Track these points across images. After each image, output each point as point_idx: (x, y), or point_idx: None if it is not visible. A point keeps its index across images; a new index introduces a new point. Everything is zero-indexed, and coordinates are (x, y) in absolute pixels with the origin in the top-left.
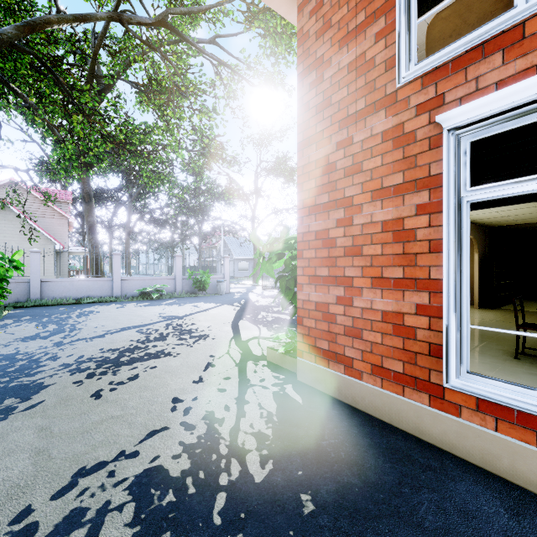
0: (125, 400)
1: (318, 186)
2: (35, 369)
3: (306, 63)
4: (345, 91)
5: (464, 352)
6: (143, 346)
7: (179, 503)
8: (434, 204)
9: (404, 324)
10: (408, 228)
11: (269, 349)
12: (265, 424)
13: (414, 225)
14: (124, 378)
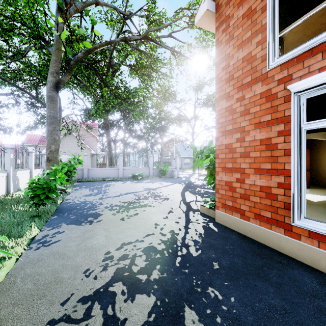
0: (134, 222)
1: (226, 121)
2: (95, 208)
3: (220, 57)
4: (240, 72)
5: (302, 207)
6: (137, 201)
7: (162, 257)
8: (286, 131)
9: (271, 192)
10: (273, 143)
11: (201, 206)
12: (198, 237)
13: (276, 141)
14: (132, 214)
